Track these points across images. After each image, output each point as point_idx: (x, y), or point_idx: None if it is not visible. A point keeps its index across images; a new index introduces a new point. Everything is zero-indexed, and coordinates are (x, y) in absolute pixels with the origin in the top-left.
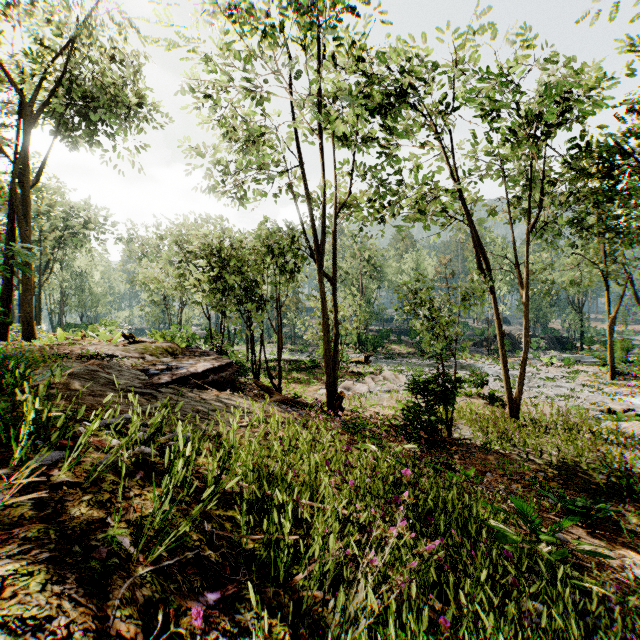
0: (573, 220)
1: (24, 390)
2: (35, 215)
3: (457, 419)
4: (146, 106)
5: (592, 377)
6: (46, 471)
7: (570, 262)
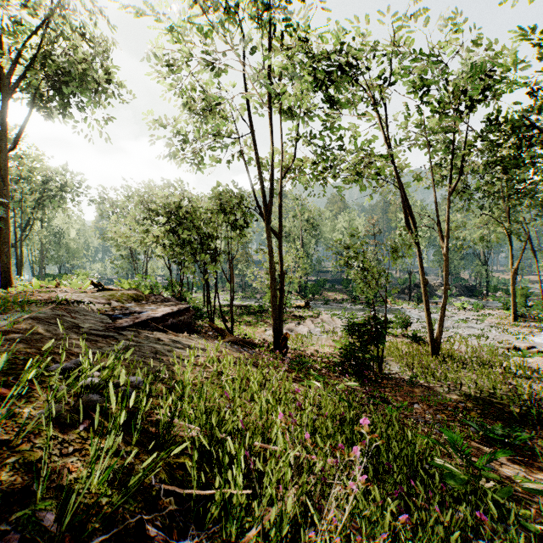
0: (488, 183)
1: None
2: (17, 179)
3: (386, 356)
4: (114, 82)
5: (498, 319)
6: None
7: (478, 222)
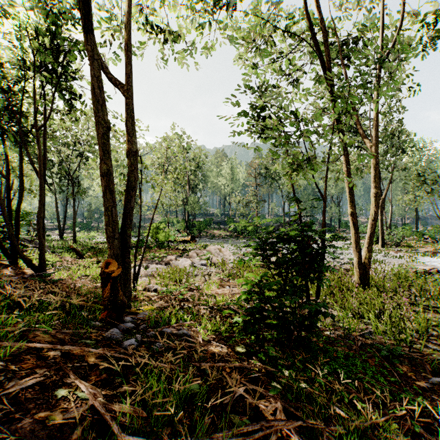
0: None
1: None
2: None
3: None
4: None
5: None
6: None
7: None
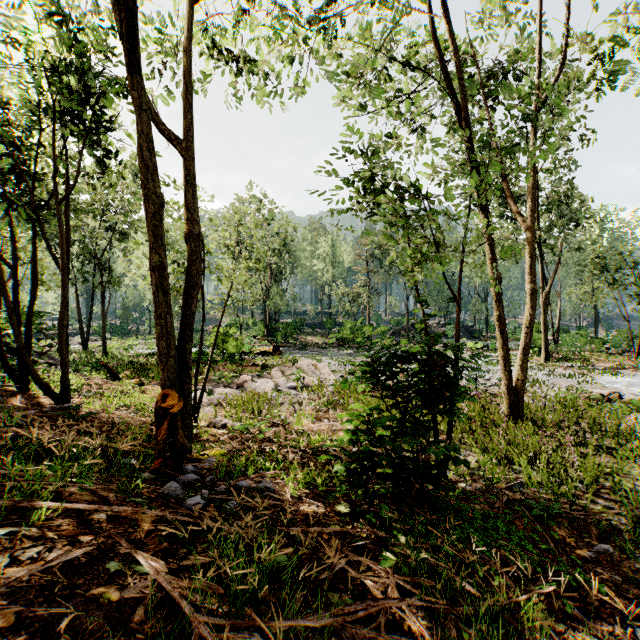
0: None
1: None
2: None
3: None
4: None
5: None
6: None
7: None
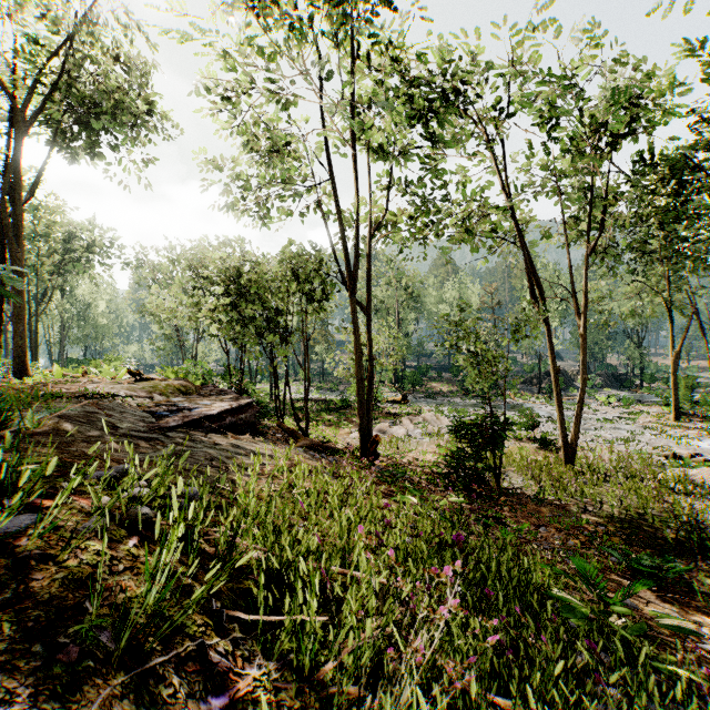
0: (637, 242)
1: (5, 436)
2: (31, 237)
3: (506, 466)
4: (156, 113)
5: (654, 418)
6: (12, 540)
7: (629, 291)
